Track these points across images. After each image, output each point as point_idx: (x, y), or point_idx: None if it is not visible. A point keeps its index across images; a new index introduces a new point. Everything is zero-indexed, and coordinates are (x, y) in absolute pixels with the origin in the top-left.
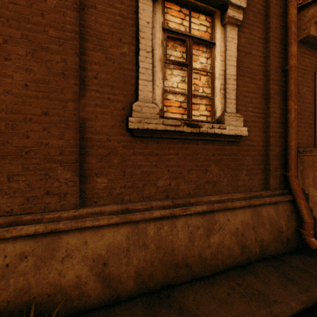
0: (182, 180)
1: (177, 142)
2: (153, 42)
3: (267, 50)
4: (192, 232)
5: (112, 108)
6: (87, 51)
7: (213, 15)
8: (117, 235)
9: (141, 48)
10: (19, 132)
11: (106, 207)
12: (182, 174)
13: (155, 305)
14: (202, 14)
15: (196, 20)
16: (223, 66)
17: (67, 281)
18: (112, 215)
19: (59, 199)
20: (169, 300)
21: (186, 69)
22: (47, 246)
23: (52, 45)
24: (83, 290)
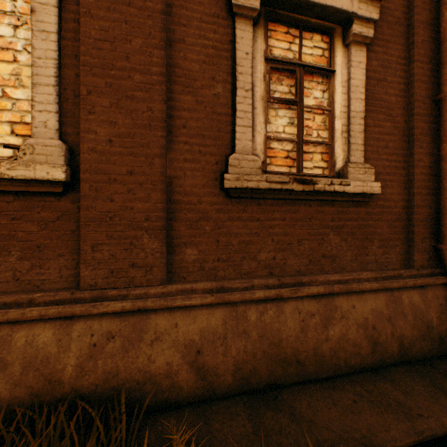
0: (290, 252)
1: (283, 204)
2: (253, 77)
3: (409, 73)
4: (305, 320)
5: (204, 162)
6: (174, 95)
7: (332, 33)
8: (211, 318)
9: (239, 87)
10: (103, 195)
11: (198, 284)
12: (290, 245)
13: (260, 407)
14: (317, 32)
15: (308, 42)
16: (345, 101)
17: (157, 367)
18: (205, 294)
19: (145, 273)
20: (276, 402)
21: (296, 107)
22: (134, 326)
23: (138, 92)
24: (175, 380)
